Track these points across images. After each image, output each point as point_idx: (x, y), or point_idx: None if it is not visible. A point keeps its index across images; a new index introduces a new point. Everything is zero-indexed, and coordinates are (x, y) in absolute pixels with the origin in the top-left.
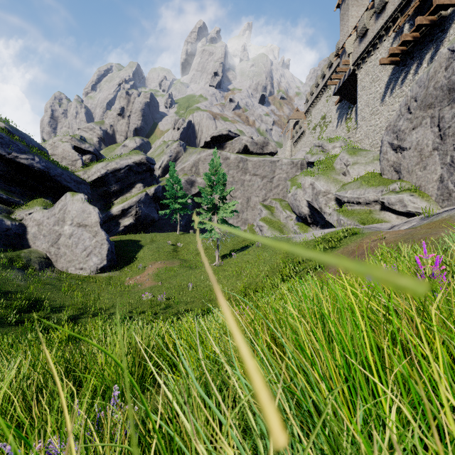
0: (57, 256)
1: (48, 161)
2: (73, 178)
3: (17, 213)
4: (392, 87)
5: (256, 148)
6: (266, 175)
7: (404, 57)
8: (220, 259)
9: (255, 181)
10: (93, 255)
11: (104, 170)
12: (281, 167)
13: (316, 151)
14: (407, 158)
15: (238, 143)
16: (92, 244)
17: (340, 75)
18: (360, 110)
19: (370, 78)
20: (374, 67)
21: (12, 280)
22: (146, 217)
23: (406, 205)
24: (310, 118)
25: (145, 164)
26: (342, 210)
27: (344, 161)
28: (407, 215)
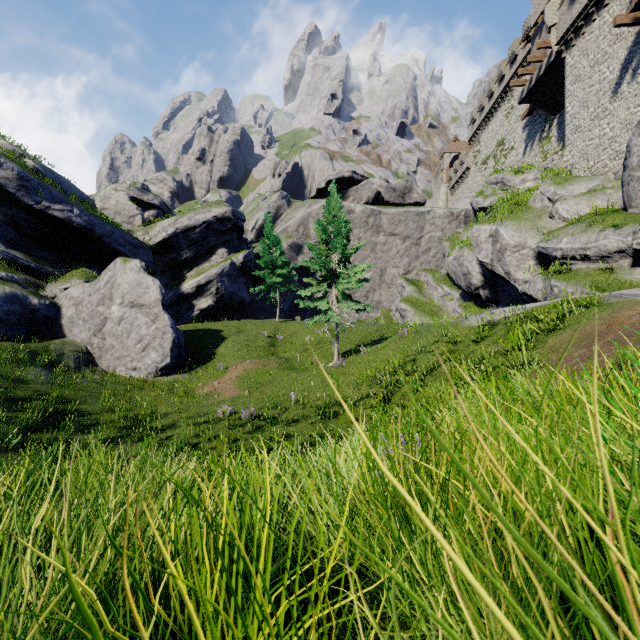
0: (102, 350)
1: (93, 215)
2: (128, 239)
3: (48, 288)
4: (636, 65)
5: (393, 196)
6: (410, 234)
7: None
8: (340, 357)
9: (393, 244)
10: (151, 349)
11: (172, 229)
12: (433, 221)
13: (491, 190)
14: None
15: (367, 190)
16: (150, 332)
17: (533, 67)
18: (571, 116)
19: (591, 59)
20: (598, 39)
21: (29, 382)
22: (231, 297)
23: None
24: (477, 147)
25: (230, 220)
26: (553, 271)
27: (548, 194)
28: None
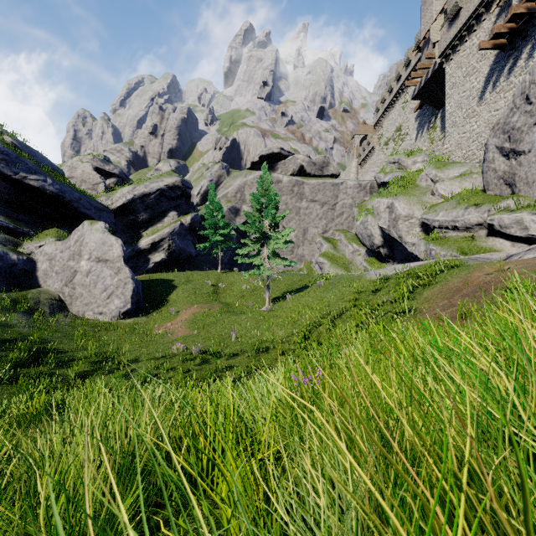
0: (72, 297)
1: (63, 184)
2: (93, 204)
3: (25, 246)
4: (495, 79)
5: (314, 169)
6: (327, 201)
7: (513, 37)
8: (270, 303)
9: (313, 209)
10: (115, 297)
11: (131, 195)
12: (345, 191)
13: (390, 168)
14: (526, 164)
15: (292, 164)
16: (114, 283)
17: (422, 72)
18: (450, 114)
19: (464, 71)
20: (469, 56)
21: (13, 326)
22: (180, 252)
23: (527, 227)
24: (381, 131)
25: (180, 188)
26: (432, 238)
27: (431, 176)
28: (528, 240)
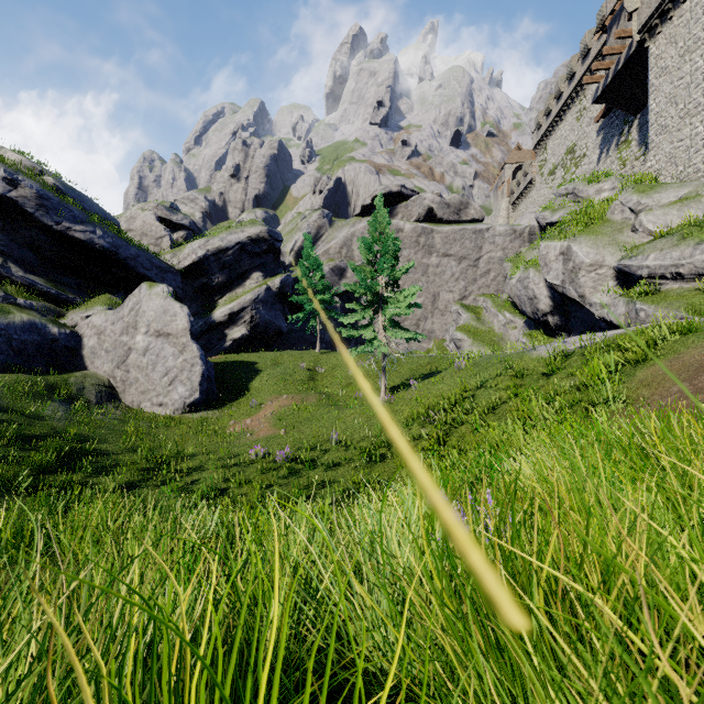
0: (126, 383)
1: (117, 236)
2: (155, 262)
3: (69, 316)
4: None
5: (447, 212)
6: (467, 254)
7: None
8: (387, 393)
9: (447, 266)
10: (179, 383)
11: (203, 251)
12: (492, 240)
13: (560, 203)
14: None
15: (417, 206)
16: (178, 364)
17: (609, 61)
18: (656, 114)
19: (680, 47)
20: (689, 23)
21: (45, 418)
22: (267, 326)
23: None
24: (544, 156)
25: (266, 241)
26: (638, 293)
27: (630, 204)
28: None
